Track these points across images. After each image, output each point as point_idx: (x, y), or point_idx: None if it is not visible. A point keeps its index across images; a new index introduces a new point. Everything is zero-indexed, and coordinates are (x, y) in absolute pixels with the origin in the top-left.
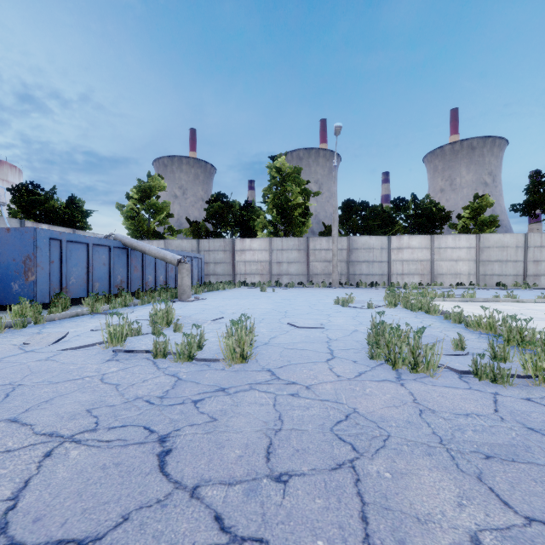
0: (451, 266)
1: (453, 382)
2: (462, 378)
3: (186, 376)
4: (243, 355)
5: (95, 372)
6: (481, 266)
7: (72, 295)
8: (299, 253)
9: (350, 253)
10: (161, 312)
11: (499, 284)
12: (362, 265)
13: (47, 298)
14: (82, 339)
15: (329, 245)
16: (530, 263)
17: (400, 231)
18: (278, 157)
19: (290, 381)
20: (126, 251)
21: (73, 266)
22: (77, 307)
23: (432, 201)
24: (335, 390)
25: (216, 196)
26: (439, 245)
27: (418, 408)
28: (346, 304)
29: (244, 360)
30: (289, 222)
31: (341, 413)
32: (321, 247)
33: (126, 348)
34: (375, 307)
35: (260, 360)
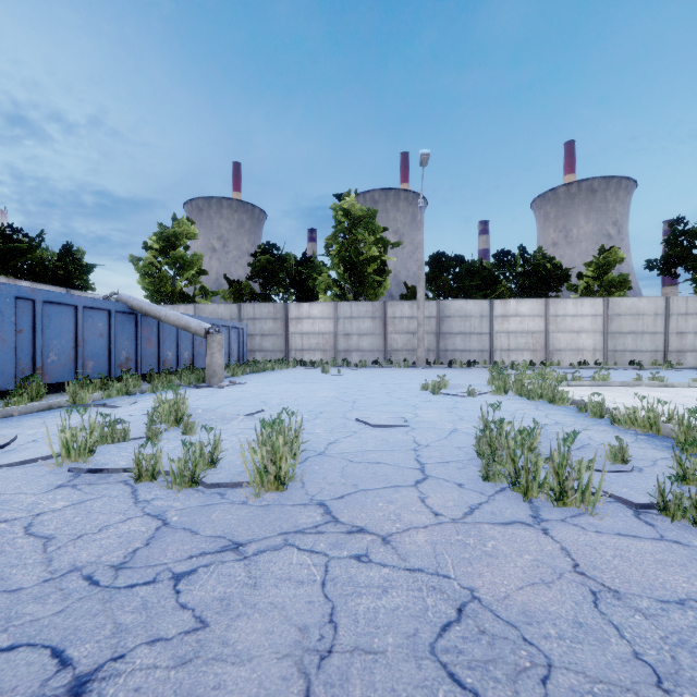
0: (572, 339)
1: (629, 526)
2: (641, 516)
3: (177, 518)
4: (279, 477)
5: (24, 511)
6: (610, 340)
7: (52, 379)
8: (373, 322)
9: (440, 322)
10: (167, 405)
11: (633, 363)
12: (456, 338)
13: (11, 383)
14: (36, 447)
15: (412, 312)
16: (673, 336)
17: (505, 293)
18: (346, 196)
19: (356, 525)
20: (134, 318)
21: (53, 337)
22: (58, 396)
23: (545, 255)
24: (434, 545)
25: (264, 247)
26: (556, 312)
27: (587, 587)
28: (437, 390)
29: (282, 486)
30: (360, 282)
31: (447, 602)
32: (402, 314)
33: (91, 466)
34: (477, 395)
35: (308, 484)
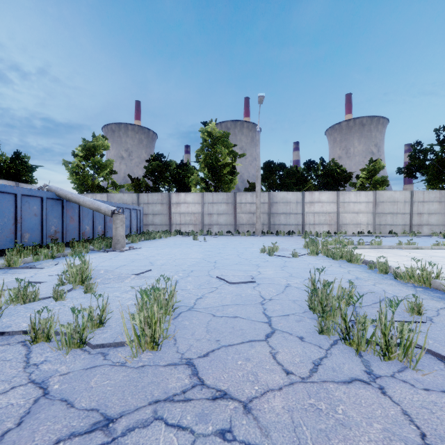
0: (353, 217)
1: None
2: None
3: (58, 386)
4: (154, 339)
5: None
6: (377, 218)
7: None
8: (227, 206)
9: (271, 206)
10: (74, 269)
11: (391, 232)
12: (281, 216)
13: None
14: None
15: (253, 199)
16: (415, 215)
17: (311, 188)
18: (209, 123)
19: (219, 390)
20: (61, 202)
21: None
22: (1, 259)
23: (336, 164)
24: (291, 414)
25: (155, 156)
26: (344, 200)
27: None
28: (272, 253)
29: (156, 346)
30: (218, 179)
31: None
32: (246, 201)
33: None
34: (298, 256)
35: (179, 341)
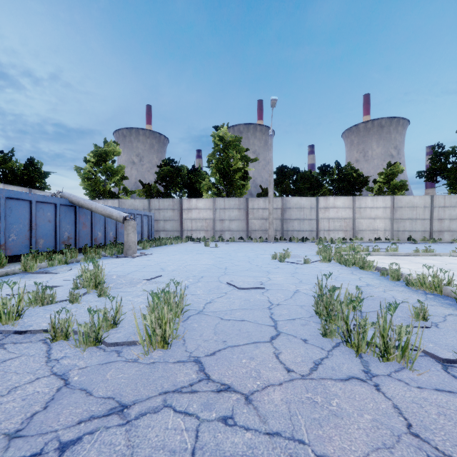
0: (370, 223)
1: (442, 380)
2: (449, 370)
3: (77, 378)
4: (164, 338)
5: None
6: (395, 224)
7: (12, 252)
8: (239, 211)
9: (284, 212)
10: (88, 274)
11: (410, 239)
12: (294, 222)
13: None
14: None
15: (265, 205)
16: (436, 221)
17: (326, 193)
18: (221, 127)
19: (224, 384)
20: (74, 209)
21: (13, 222)
22: (17, 264)
23: (352, 167)
24: (288, 405)
25: (166, 161)
26: (360, 205)
27: (424, 452)
28: (283, 259)
29: (166, 345)
30: (230, 184)
31: None
32: (259, 206)
33: (18, 328)
34: (310, 262)
35: (188, 341)
